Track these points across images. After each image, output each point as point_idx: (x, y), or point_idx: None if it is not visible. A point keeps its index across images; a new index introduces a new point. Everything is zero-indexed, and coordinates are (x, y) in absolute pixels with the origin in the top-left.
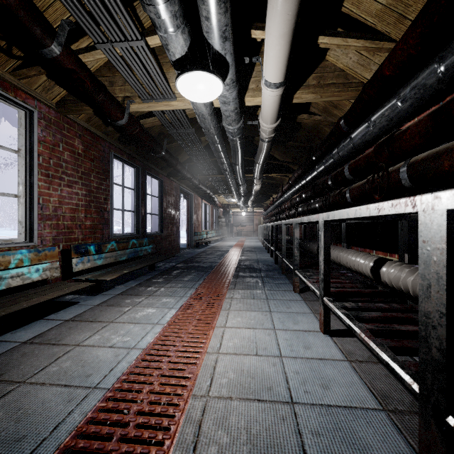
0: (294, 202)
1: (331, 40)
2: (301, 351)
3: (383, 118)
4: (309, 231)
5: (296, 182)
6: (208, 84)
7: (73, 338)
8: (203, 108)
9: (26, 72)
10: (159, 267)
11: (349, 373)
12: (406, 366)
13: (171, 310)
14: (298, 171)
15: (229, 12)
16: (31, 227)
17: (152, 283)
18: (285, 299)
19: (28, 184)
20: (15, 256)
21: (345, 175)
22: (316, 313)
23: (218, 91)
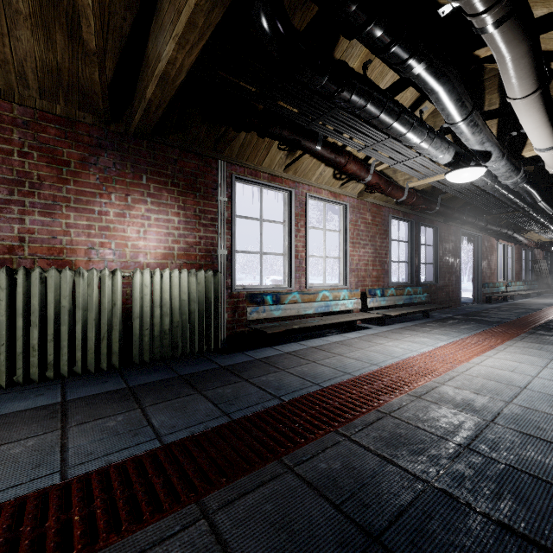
0: None
1: None
2: None
3: None
4: None
5: None
6: (470, 174)
7: (377, 341)
8: None
9: (346, 185)
10: (433, 316)
11: None
12: None
13: (442, 342)
14: None
15: (483, 132)
16: (346, 276)
17: (426, 326)
18: None
19: (344, 250)
20: (342, 293)
21: None
22: None
23: (480, 174)
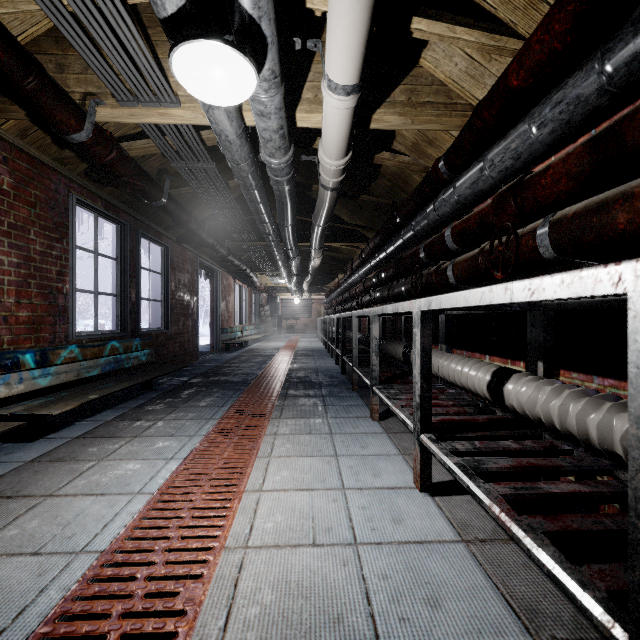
0: (369, 284)
1: (431, 27)
2: (388, 529)
3: (506, 154)
4: (390, 326)
5: (372, 256)
6: (229, 69)
7: None
8: (226, 122)
9: None
10: (160, 384)
11: (468, 567)
12: (588, 579)
13: (169, 463)
14: (375, 239)
15: None
16: None
17: (144, 413)
18: (358, 432)
19: None
20: None
21: (447, 243)
22: (405, 455)
23: (247, 86)
